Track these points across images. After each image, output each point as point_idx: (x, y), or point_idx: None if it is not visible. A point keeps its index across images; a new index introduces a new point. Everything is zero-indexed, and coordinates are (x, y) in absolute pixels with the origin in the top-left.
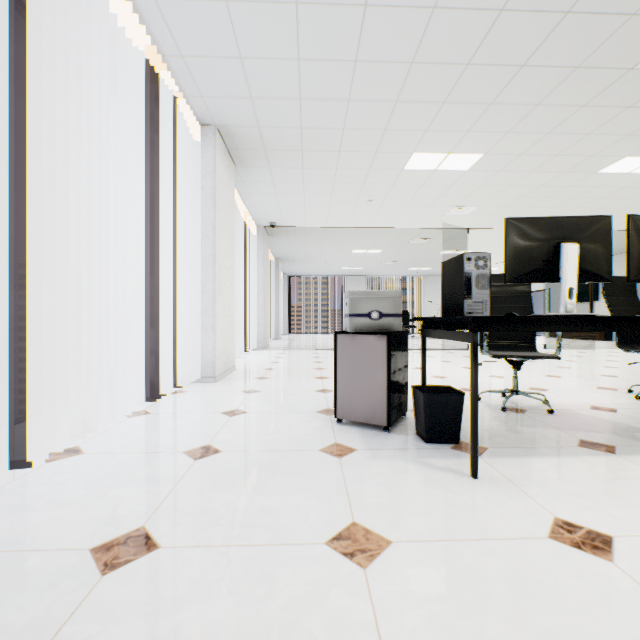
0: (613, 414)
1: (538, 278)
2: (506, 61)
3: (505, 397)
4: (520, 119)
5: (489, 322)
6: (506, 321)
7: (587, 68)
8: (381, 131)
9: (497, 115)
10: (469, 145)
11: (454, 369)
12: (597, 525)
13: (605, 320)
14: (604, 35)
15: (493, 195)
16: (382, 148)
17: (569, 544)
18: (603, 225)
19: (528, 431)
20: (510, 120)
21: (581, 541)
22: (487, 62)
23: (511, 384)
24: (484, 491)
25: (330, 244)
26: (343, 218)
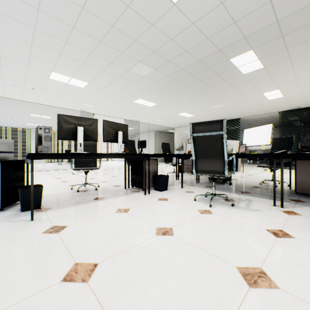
0: (118, 187)
1: (71, 138)
2: (83, 48)
3: (80, 186)
4: (98, 73)
5: (41, 155)
6: (45, 155)
7: (115, 64)
8: (28, 54)
9: (88, 68)
10: (80, 77)
11: (77, 177)
12: (67, 224)
13: (87, 154)
14: (116, 55)
15: (99, 101)
16: (31, 63)
17: (48, 233)
18: (95, 122)
19: (79, 198)
20: (94, 72)
21: (54, 230)
22: (75, 45)
23: (95, 181)
24: (31, 224)
25: (12, 108)
26: (17, 94)
